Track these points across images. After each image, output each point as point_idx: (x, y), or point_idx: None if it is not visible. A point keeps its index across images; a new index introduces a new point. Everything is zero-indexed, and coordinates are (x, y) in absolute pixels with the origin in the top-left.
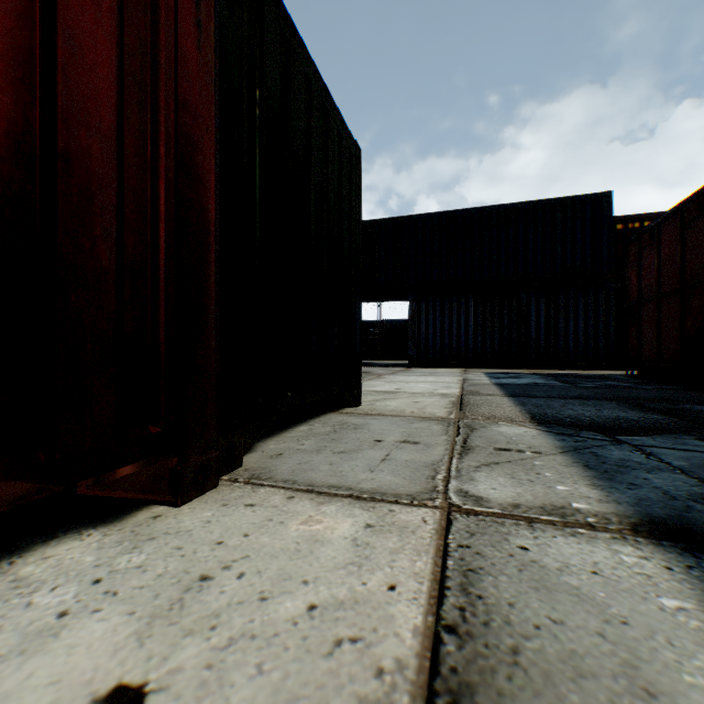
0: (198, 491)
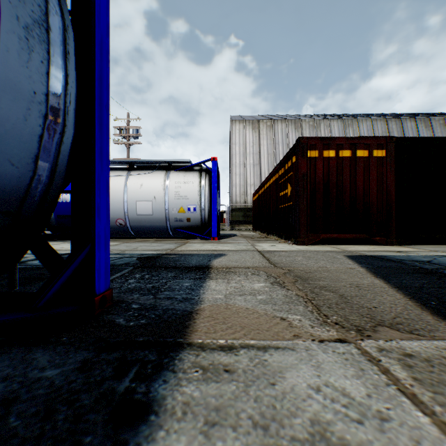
0: (389, 245)
